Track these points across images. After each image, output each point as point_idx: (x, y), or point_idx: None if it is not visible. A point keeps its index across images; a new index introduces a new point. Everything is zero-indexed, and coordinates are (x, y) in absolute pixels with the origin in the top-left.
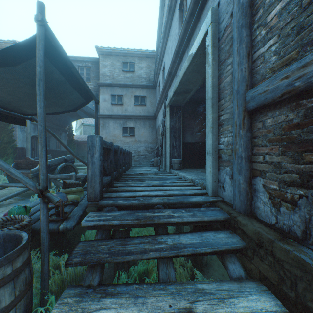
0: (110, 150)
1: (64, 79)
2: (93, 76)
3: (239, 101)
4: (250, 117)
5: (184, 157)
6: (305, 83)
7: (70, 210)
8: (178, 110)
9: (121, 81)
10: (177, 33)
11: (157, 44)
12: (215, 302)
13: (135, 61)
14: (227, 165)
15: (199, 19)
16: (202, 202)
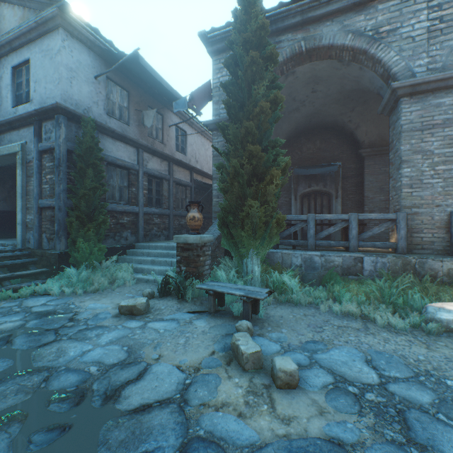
0: None
1: None
2: None
3: (37, 202)
4: (41, 210)
5: None
6: (54, 206)
7: None
8: None
9: None
10: None
11: None
12: (23, 272)
13: None
14: (32, 230)
15: (11, 131)
16: (16, 250)
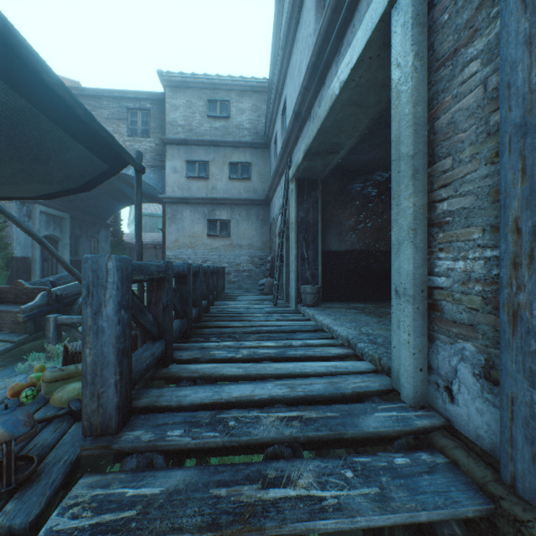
0: (164, 280)
1: (29, 105)
2: (154, 126)
3: (533, 156)
4: None
5: (323, 280)
6: None
7: (54, 436)
8: (313, 188)
9: (205, 135)
10: (312, 32)
11: (271, 65)
12: None
13: (231, 98)
14: (463, 335)
15: None
16: (395, 432)
